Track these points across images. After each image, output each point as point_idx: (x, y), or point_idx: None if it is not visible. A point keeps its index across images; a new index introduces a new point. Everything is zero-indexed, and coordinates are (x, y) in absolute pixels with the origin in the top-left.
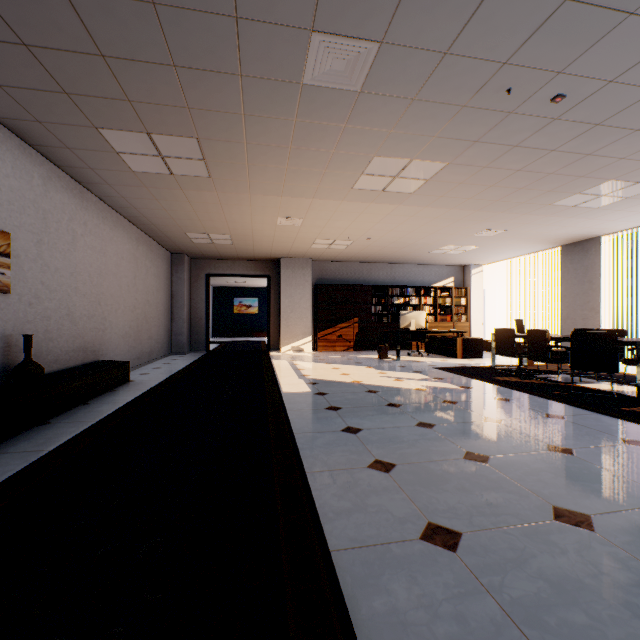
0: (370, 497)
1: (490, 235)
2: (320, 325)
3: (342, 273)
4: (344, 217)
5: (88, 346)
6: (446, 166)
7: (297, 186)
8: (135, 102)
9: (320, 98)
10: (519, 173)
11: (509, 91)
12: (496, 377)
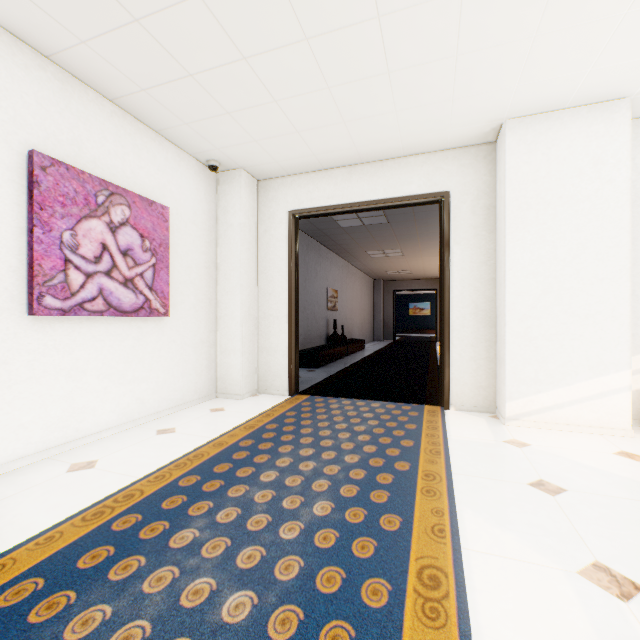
0: None
1: None
2: None
3: None
4: None
5: (349, 331)
6: None
7: None
8: (381, 246)
9: None
10: None
11: None
12: None
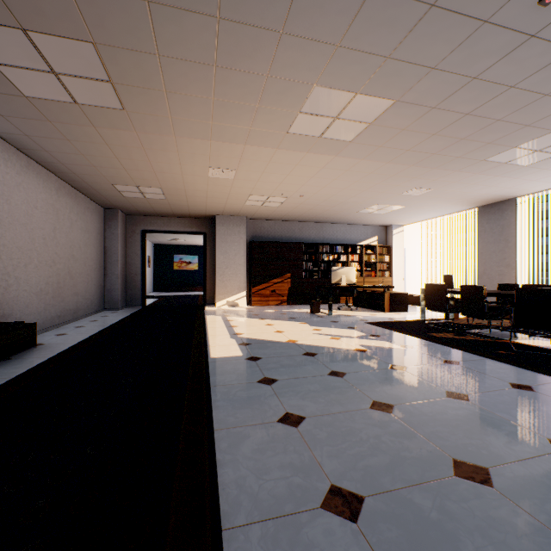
0: None
1: (417, 194)
2: (254, 280)
3: (275, 231)
4: (278, 169)
5: None
6: (393, 105)
7: (227, 127)
8: None
9: None
10: (466, 118)
11: None
12: (431, 333)
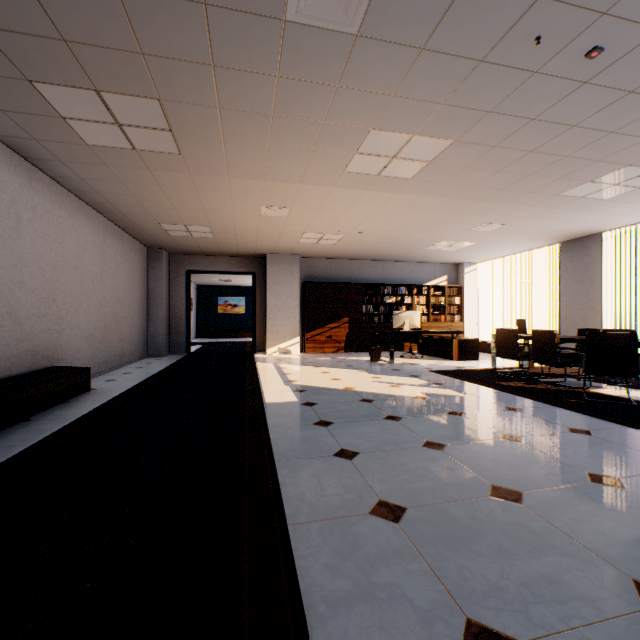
0: (377, 569)
1: (489, 230)
2: (308, 325)
3: (332, 270)
4: (335, 207)
5: (38, 350)
6: (451, 144)
7: (282, 167)
8: (73, 43)
9: (307, 44)
10: (531, 155)
11: (538, 40)
12: (499, 382)
